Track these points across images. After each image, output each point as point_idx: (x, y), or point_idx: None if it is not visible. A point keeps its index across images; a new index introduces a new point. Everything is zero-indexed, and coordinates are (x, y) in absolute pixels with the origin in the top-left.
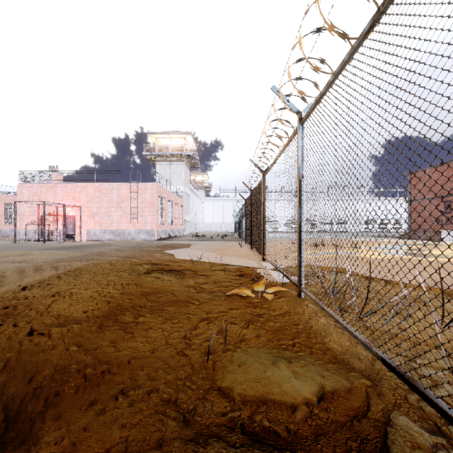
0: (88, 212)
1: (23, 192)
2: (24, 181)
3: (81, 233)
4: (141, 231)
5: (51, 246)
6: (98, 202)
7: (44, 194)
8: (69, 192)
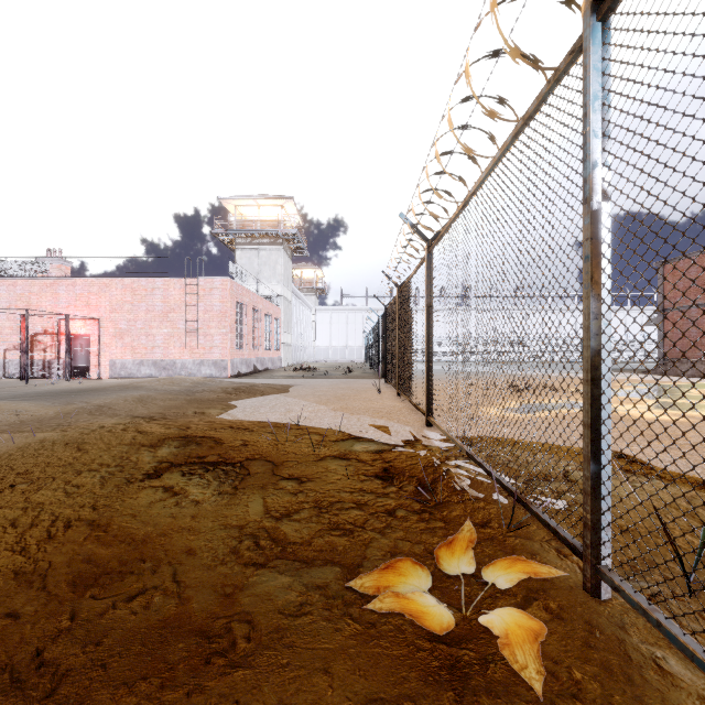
0: (112, 329)
1: (0, 293)
2: (2, 275)
3: (99, 364)
4: (204, 362)
5: (28, 390)
6: (129, 311)
7: (36, 297)
8: (80, 293)
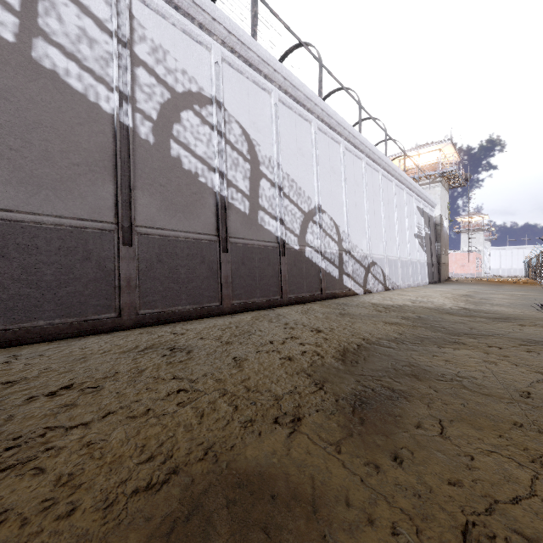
0: None
1: None
2: None
3: None
4: (467, 274)
5: None
6: None
7: None
8: None
